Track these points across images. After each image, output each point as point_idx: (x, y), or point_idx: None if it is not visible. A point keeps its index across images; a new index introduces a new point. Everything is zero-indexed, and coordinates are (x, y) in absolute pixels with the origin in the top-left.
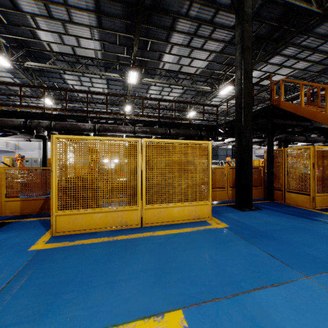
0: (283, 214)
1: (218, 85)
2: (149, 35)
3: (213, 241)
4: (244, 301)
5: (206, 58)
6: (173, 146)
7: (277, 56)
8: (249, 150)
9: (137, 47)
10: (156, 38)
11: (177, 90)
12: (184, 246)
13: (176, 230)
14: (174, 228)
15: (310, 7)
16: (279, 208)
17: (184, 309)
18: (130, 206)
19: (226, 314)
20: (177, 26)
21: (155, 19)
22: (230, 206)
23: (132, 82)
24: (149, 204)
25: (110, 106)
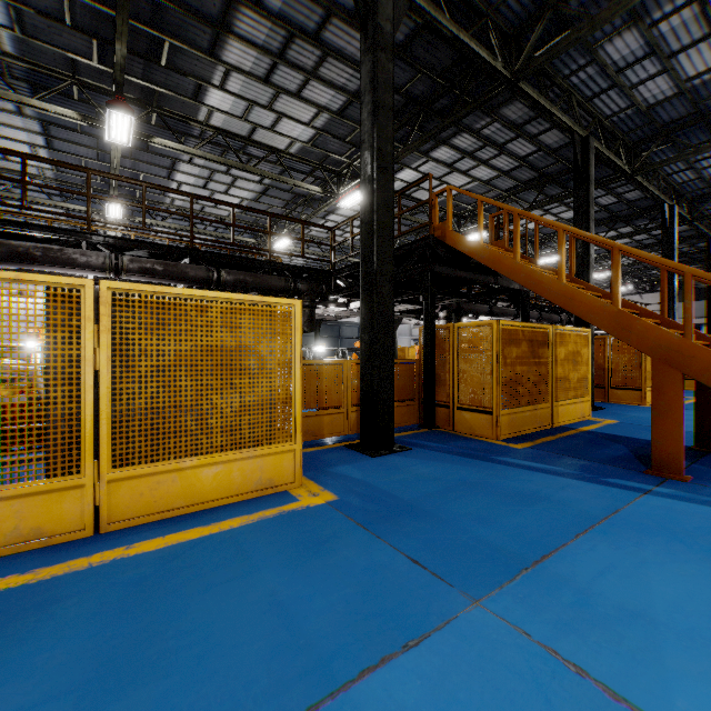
0: (448, 457)
1: (337, 186)
2: (165, 25)
3: (291, 545)
4: None
5: (311, 121)
6: (199, 306)
7: (445, 146)
8: (388, 325)
9: (125, 45)
10: (183, 38)
11: (248, 184)
12: (209, 575)
13: (201, 529)
14: (197, 523)
15: (494, 60)
16: (442, 443)
17: None
18: (54, 480)
19: None
20: (237, 24)
21: None
22: (351, 448)
23: (120, 140)
24: (125, 465)
25: (64, 199)
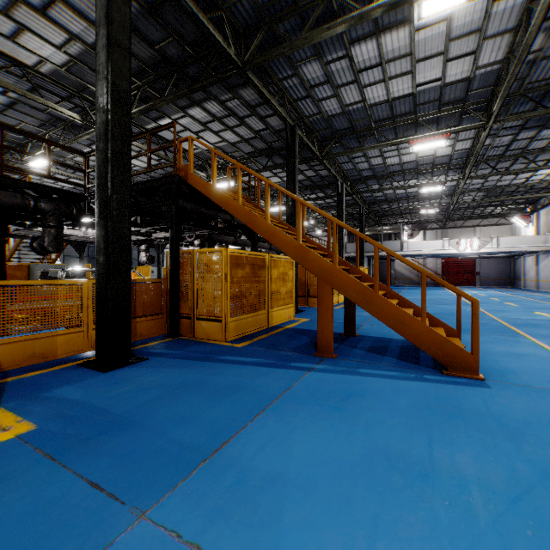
0: (180, 362)
1: None
2: None
3: None
4: None
5: (62, 45)
6: None
7: (198, 107)
8: (125, 248)
9: None
10: None
11: None
12: None
13: None
14: None
15: (228, 47)
16: (180, 350)
17: None
18: None
19: None
20: None
21: None
22: (84, 366)
23: None
24: None
25: None
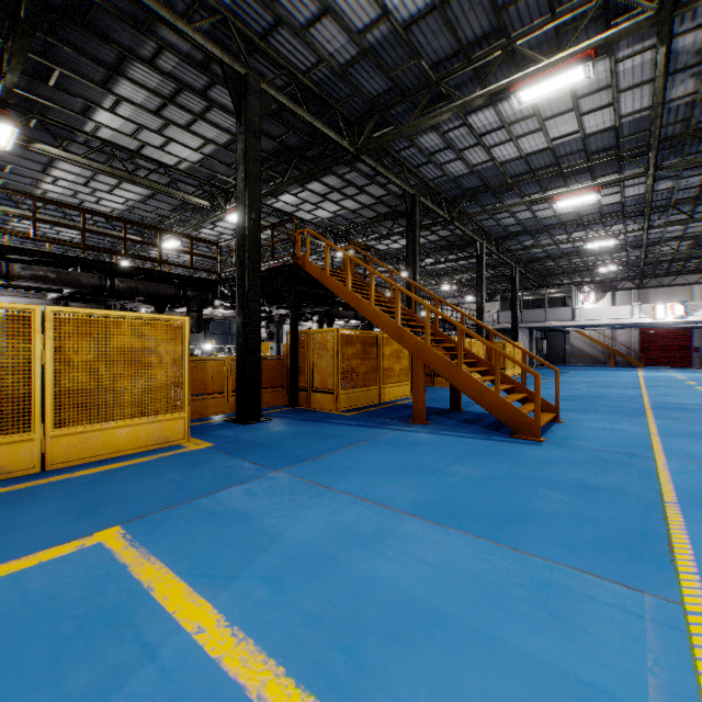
0: (298, 422)
1: (224, 201)
2: (57, 57)
3: (183, 464)
4: (201, 501)
5: (199, 148)
6: (116, 322)
7: (317, 182)
8: (257, 331)
9: (18, 76)
10: (75, 70)
11: (135, 187)
12: (133, 477)
13: (121, 463)
14: (117, 461)
15: (341, 139)
16: (298, 415)
17: (123, 524)
18: (15, 436)
19: (176, 514)
20: (131, 71)
21: (72, 36)
22: (229, 421)
23: None
24: (63, 427)
25: None
